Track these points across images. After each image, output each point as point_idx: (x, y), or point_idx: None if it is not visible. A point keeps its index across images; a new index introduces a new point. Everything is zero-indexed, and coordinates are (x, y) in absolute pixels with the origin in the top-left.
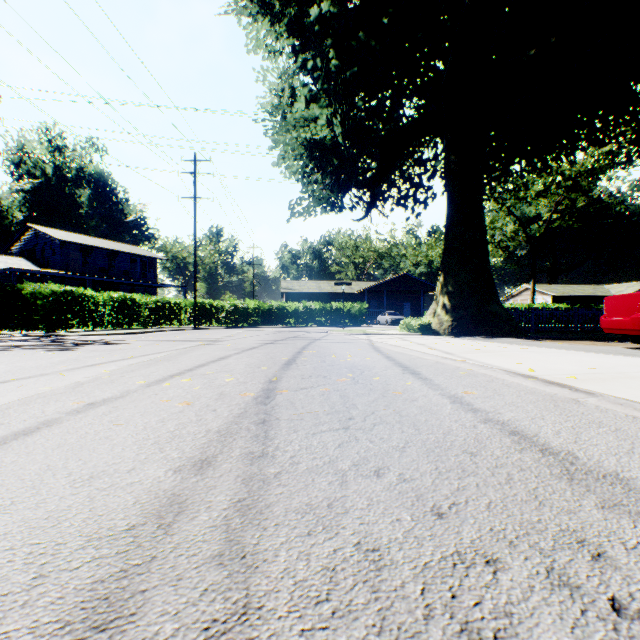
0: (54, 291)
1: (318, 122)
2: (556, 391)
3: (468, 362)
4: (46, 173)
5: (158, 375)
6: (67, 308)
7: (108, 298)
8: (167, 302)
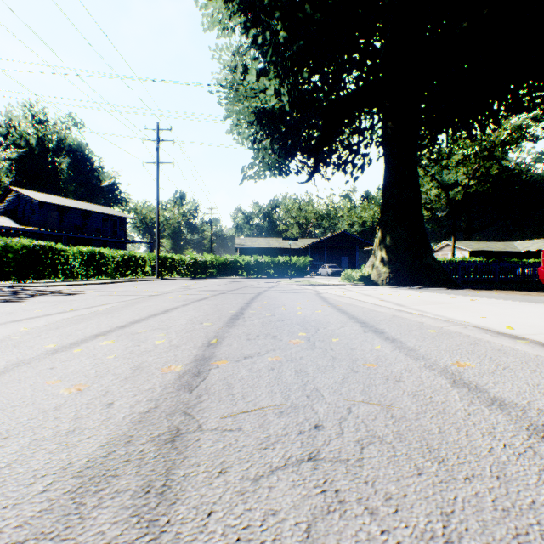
0: (25, 245)
1: (267, 92)
2: None
3: (427, 316)
4: (30, 144)
5: (80, 334)
6: (38, 261)
7: (77, 252)
8: (133, 256)
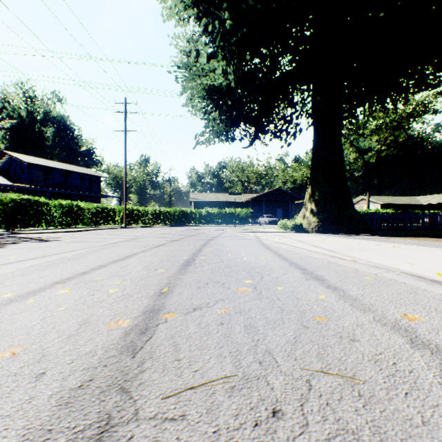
0: (13, 199)
1: (216, 71)
2: None
3: (359, 262)
4: (21, 116)
5: (41, 282)
6: (24, 212)
7: (58, 204)
8: (105, 208)
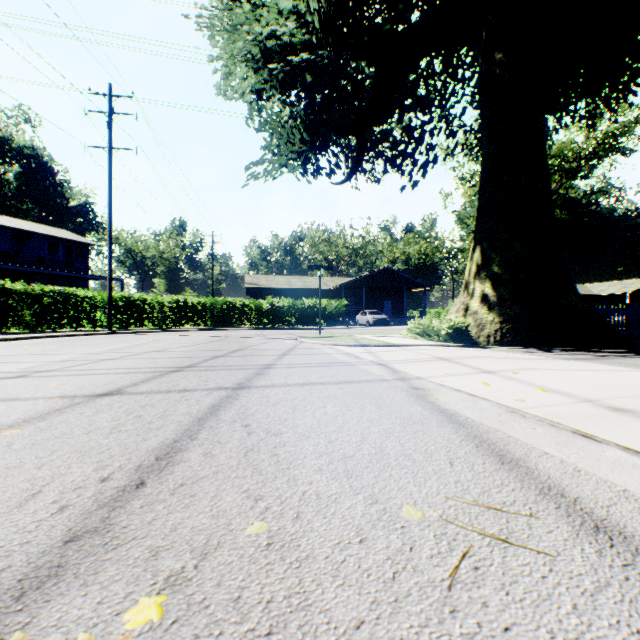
0: None
1: (281, 3)
2: None
3: None
4: None
5: None
6: None
7: None
8: (71, 295)
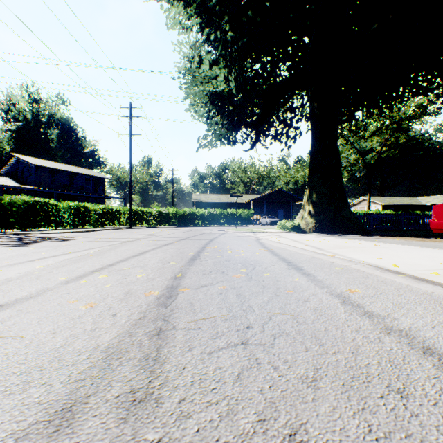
0: (26, 201)
1: (218, 79)
2: (431, 289)
3: (338, 257)
4: (27, 118)
5: (81, 271)
6: (36, 213)
7: (67, 206)
8: (110, 209)
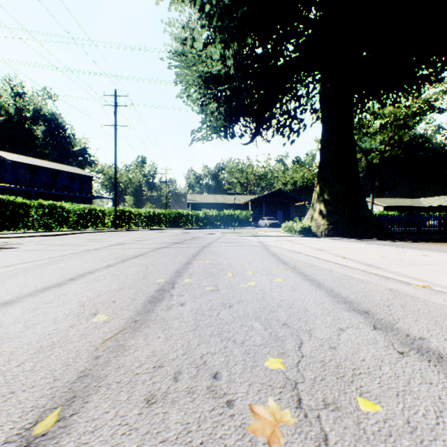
0: None
1: (213, 57)
2: None
3: (441, 291)
4: (9, 113)
5: None
6: None
7: (38, 205)
8: (93, 209)
